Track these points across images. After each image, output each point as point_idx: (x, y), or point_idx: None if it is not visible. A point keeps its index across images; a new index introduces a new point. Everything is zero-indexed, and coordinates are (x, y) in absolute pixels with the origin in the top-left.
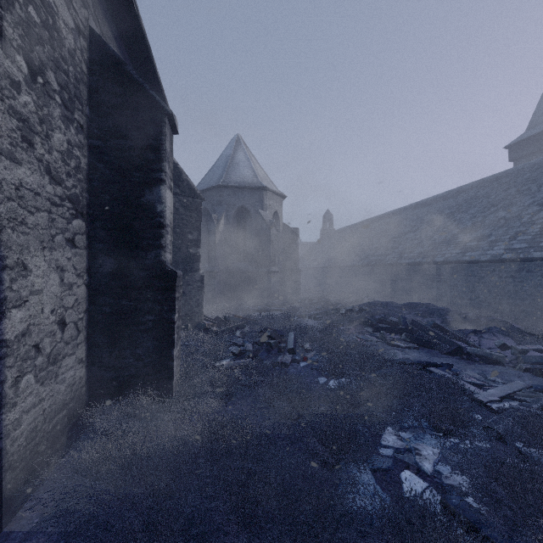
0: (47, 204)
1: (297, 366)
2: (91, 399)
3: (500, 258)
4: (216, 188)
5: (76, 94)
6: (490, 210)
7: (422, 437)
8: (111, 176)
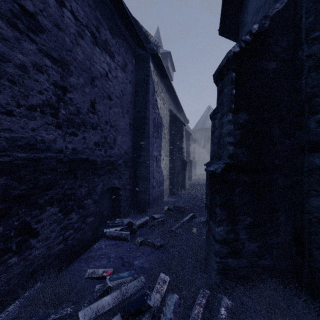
0: None
1: None
2: None
3: None
4: (200, 130)
5: None
6: None
7: None
8: None
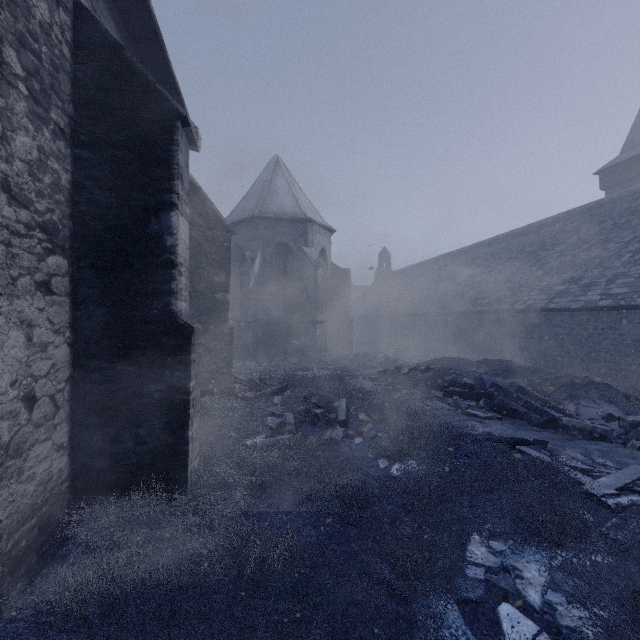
0: (3, 233)
1: (350, 443)
2: (76, 497)
3: (595, 305)
4: (251, 220)
5: (53, 85)
6: (582, 248)
7: (522, 549)
8: (104, 197)
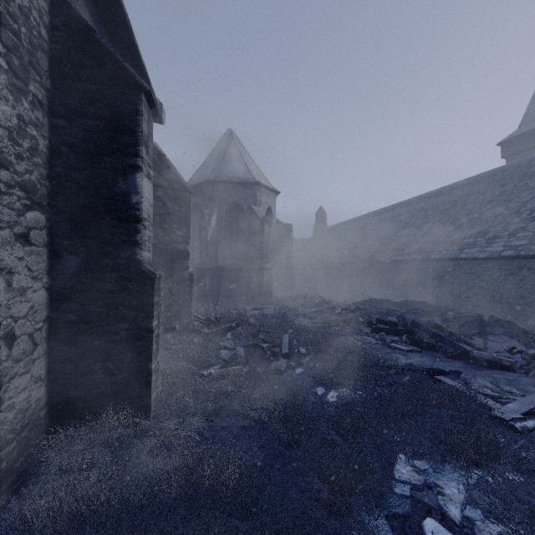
0: None
1: (292, 372)
2: (53, 422)
3: (499, 255)
4: (208, 183)
5: (32, 62)
6: (487, 207)
7: (442, 468)
8: (77, 161)
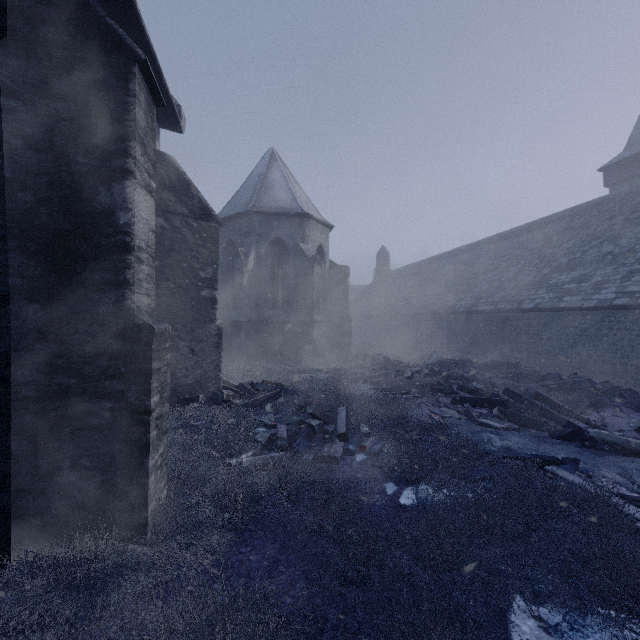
0: None
1: (351, 460)
2: None
3: (611, 304)
4: (244, 215)
5: None
6: (592, 244)
7: (582, 622)
8: (36, 161)
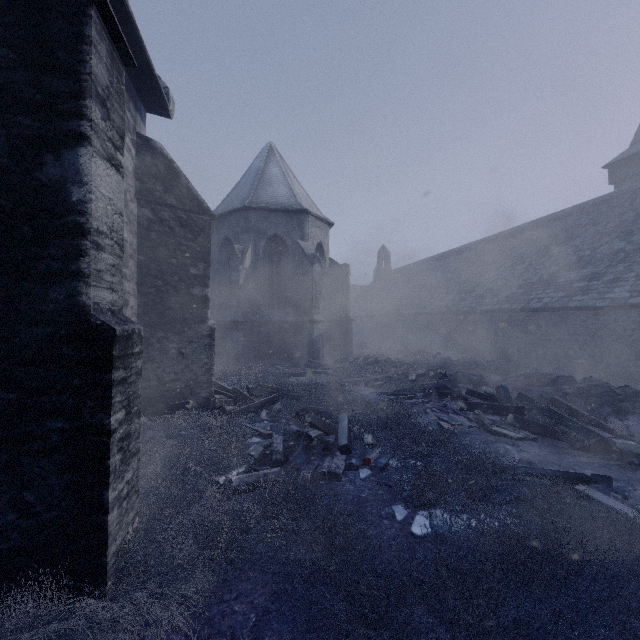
0: None
1: (354, 476)
2: None
3: (625, 303)
4: (241, 211)
5: None
6: (602, 241)
7: None
8: None
